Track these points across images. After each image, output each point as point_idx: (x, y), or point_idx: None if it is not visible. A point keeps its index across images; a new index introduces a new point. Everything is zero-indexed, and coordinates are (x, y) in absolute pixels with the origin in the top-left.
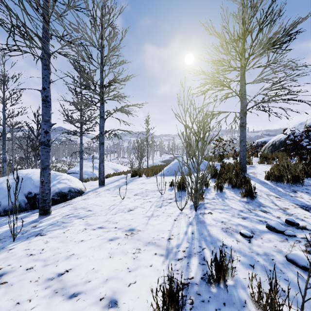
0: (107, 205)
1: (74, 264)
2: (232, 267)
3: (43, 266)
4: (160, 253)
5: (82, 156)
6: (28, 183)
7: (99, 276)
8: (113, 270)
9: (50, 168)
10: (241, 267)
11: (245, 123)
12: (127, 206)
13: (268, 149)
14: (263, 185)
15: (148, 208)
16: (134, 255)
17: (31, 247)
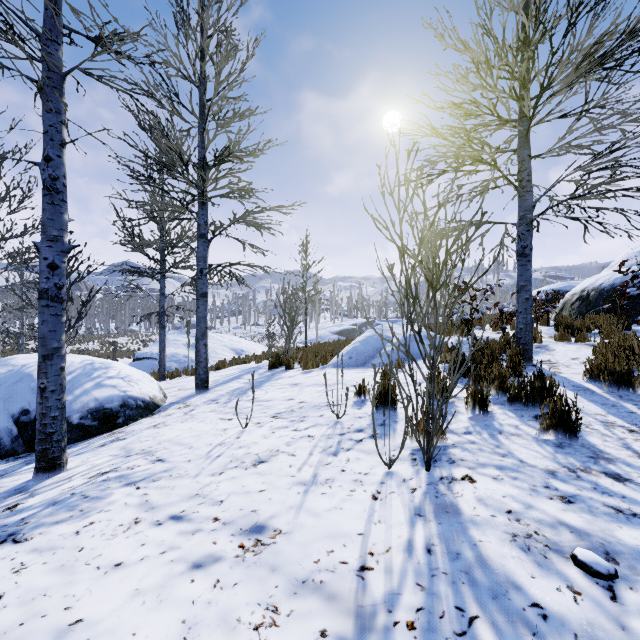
0: (205, 445)
1: None
2: None
3: None
4: (336, 631)
5: (164, 322)
6: (23, 388)
7: None
8: None
9: (63, 355)
10: None
11: (529, 247)
12: (253, 450)
13: (573, 307)
14: (584, 395)
15: (304, 455)
16: (258, 638)
17: None
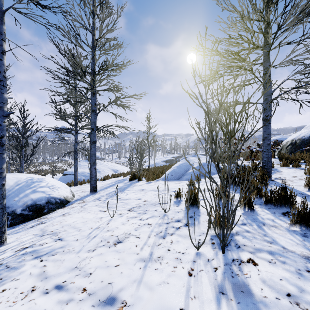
0: (88, 229)
1: None
2: None
3: None
4: None
5: (77, 156)
6: None
7: None
8: None
9: (4, 176)
10: None
11: (270, 116)
12: (115, 233)
13: (287, 149)
14: (308, 199)
15: (145, 238)
16: None
17: None
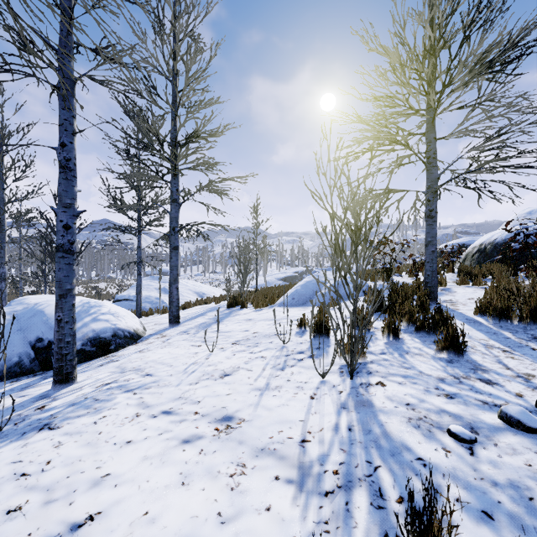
0: (182, 364)
1: (107, 500)
2: (450, 524)
3: (43, 503)
4: (286, 476)
5: (140, 270)
6: (37, 321)
7: (158, 533)
8: (188, 518)
9: (74, 294)
10: (464, 519)
11: (435, 210)
12: (219, 367)
13: (473, 258)
14: (474, 326)
15: (259, 370)
16: (233, 481)
17: (27, 457)
